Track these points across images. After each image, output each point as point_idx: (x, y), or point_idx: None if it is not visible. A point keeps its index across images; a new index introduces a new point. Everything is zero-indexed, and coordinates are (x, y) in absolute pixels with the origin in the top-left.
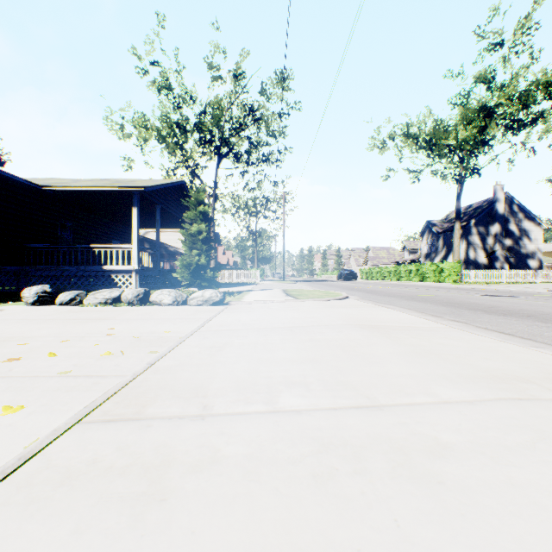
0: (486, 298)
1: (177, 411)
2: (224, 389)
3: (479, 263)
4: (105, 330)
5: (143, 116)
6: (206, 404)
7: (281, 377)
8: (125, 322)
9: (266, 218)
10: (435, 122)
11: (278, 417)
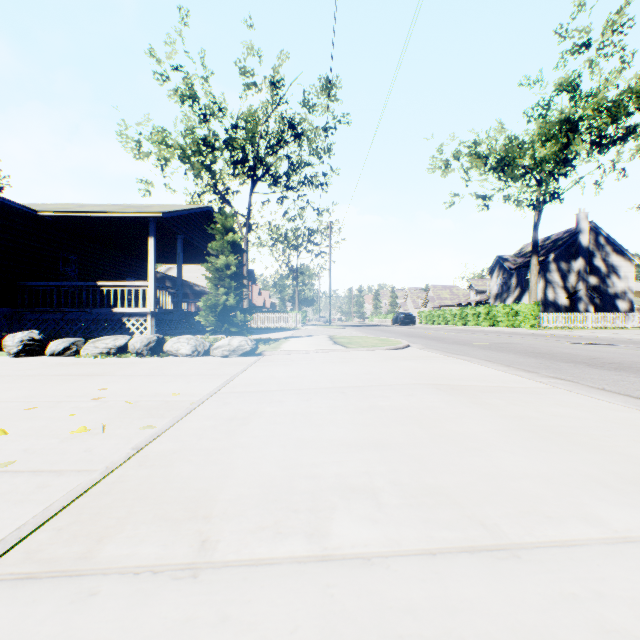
0: (579, 347)
1: (152, 555)
2: (241, 501)
3: (560, 305)
4: (94, 392)
5: (163, 130)
6: (206, 538)
7: (333, 476)
8: (125, 379)
9: (309, 252)
10: (508, 139)
11: (330, 575)
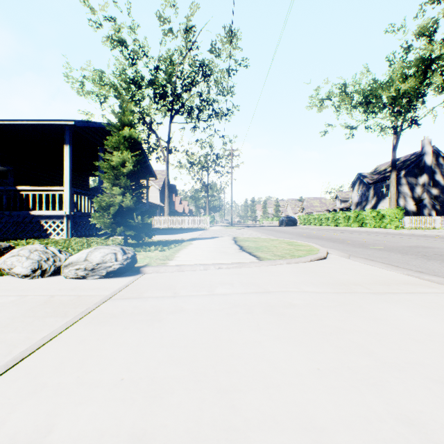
0: None
1: None
2: None
3: (409, 210)
4: None
5: (99, 70)
6: None
7: None
8: None
9: (216, 172)
10: (372, 79)
11: None
